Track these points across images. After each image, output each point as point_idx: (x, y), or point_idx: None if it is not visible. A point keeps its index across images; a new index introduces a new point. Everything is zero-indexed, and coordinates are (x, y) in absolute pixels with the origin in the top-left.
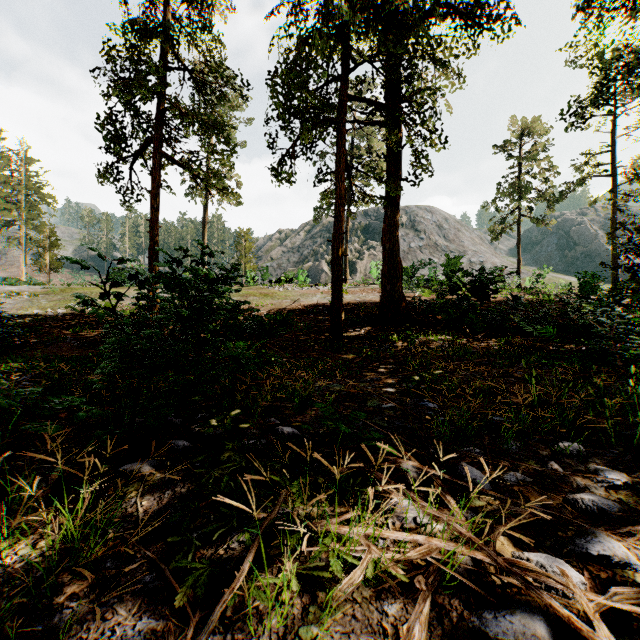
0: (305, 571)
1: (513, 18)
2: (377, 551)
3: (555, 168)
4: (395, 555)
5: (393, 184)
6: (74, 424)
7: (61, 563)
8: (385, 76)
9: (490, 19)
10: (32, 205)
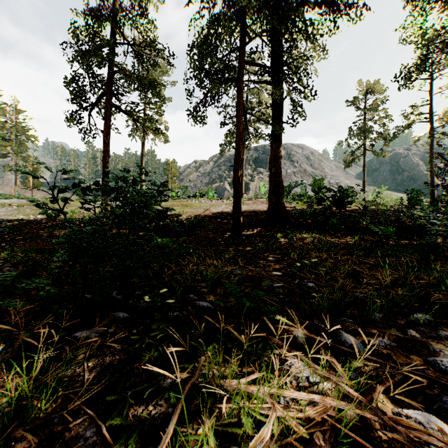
0: (221, 427)
1: (364, 5)
2: (281, 409)
3: (390, 116)
4: (296, 413)
5: (277, 125)
6: (41, 299)
7: (17, 419)
8: (271, 48)
9: (347, 6)
10: (21, 143)
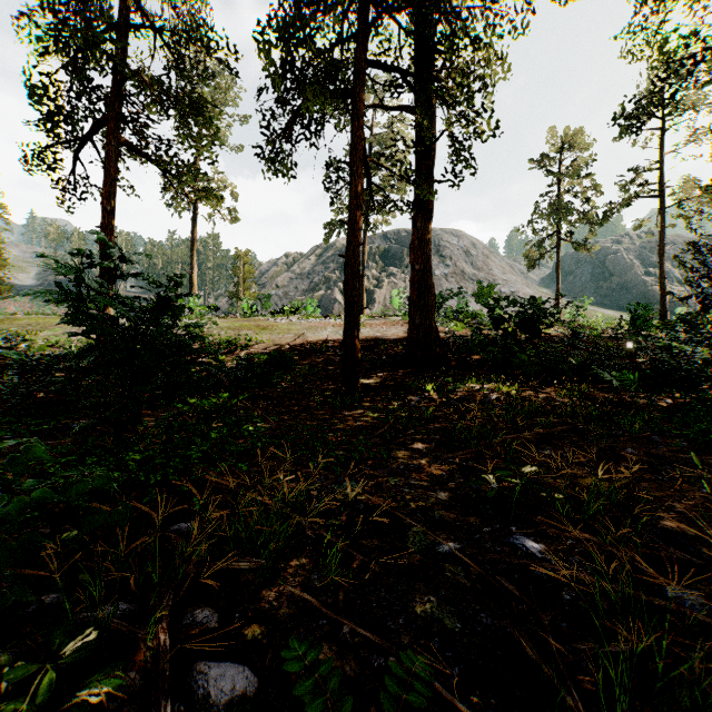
0: None
1: None
2: None
3: (598, 187)
4: None
5: (425, 184)
6: None
7: None
8: (415, 41)
9: None
10: None
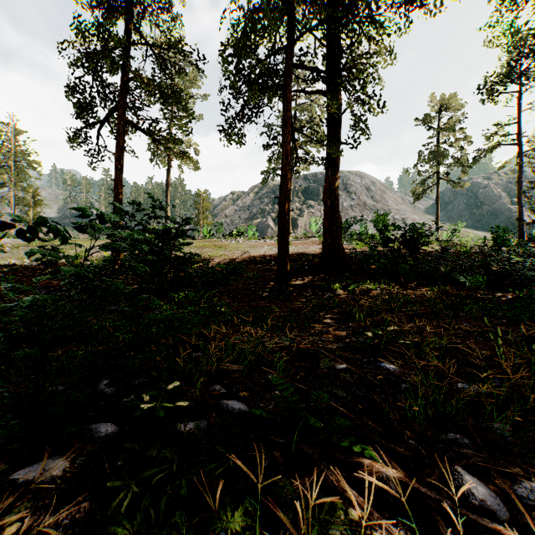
0: None
1: None
2: None
3: (469, 138)
4: None
5: (334, 146)
6: None
7: None
8: (327, 48)
9: None
10: (20, 170)
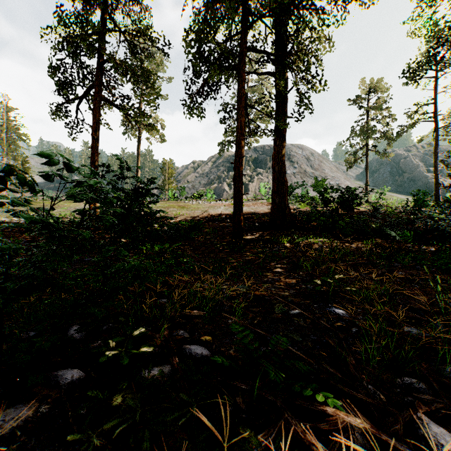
0: None
1: None
2: None
3: (393, 115)
4: None
5: (282, 119)
6: None
7: None
8: (275, 34)
9: None
10: (12, 141)
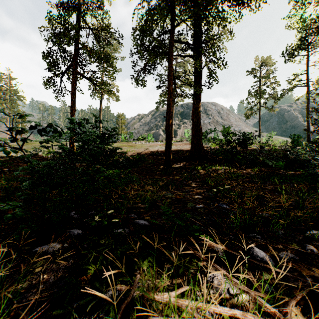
0: None
1: None
2: None
3: (278, 82)
4: None
5: (198, 87)
6: (15, 218)
7: None
8: (193, 30)
9: None
10: (13, 101)
